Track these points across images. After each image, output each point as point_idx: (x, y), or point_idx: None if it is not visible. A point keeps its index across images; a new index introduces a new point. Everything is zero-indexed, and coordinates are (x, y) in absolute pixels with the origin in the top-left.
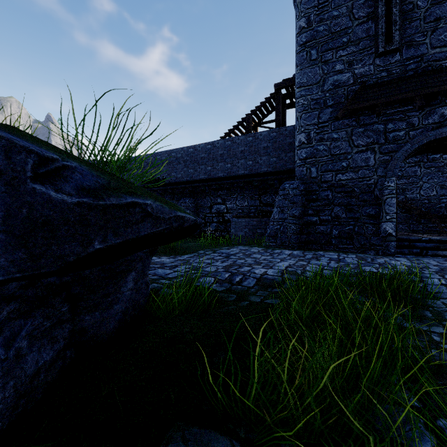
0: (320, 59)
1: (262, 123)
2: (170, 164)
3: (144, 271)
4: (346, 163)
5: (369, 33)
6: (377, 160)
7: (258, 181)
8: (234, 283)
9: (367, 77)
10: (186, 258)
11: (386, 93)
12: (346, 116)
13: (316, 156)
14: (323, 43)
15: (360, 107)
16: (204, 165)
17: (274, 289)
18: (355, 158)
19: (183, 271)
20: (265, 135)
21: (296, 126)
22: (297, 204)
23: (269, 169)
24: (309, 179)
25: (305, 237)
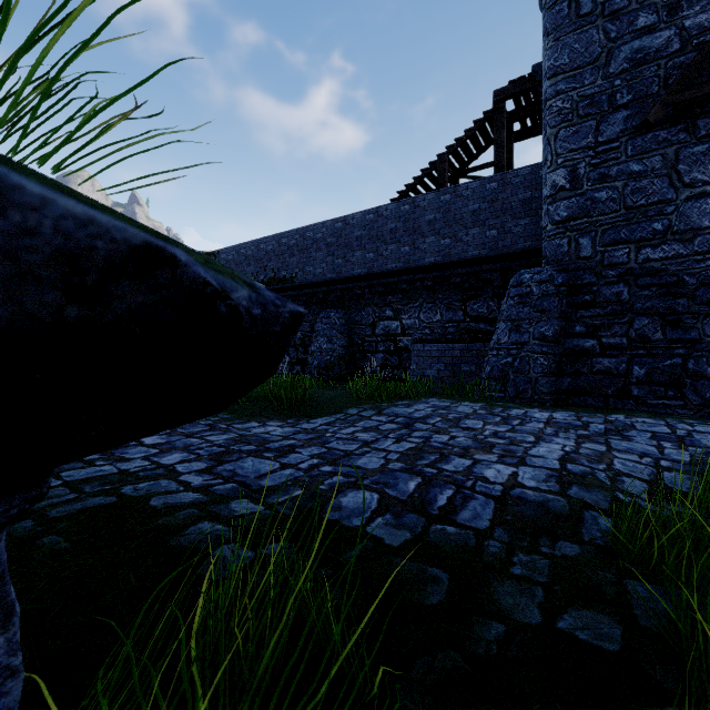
0: (601, 11)
1: (468, 170)
2: (303, 252)
3: None
4: (662, 222)
5: None
6: None
7: (462, 276)
8: (433, 515)
9: None
10: (320, 425)
11: None
12: (662, 122)
13: (591, 214)
14: None
15: (704, 95)
16: (362, 251)
17: (557, 544)
18: (686, 212)
19: (303, 465)
20: (474, 188)
21: (545, 156)
22: (549, 313)
23: (484, 251)
24: (574, 261)
25: (568, 380)
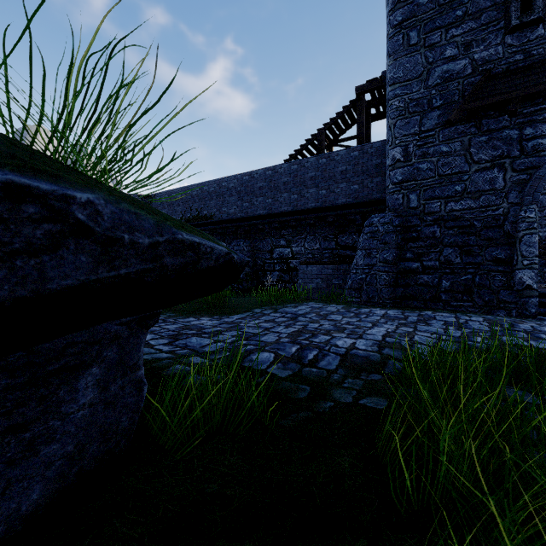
0: (423, 43)
1: (339, 141)
2: (219, 197)
3: (126, 361)
4: (460, 186)
5: (496, 1)
6: (508, 181)
7: (334, 217)
8: (305, 364)
9: (492, 63)
10: (236, 319)
11: (523, 83)
12: (460, 120)
13: (417, 178)
14: (426, 21)
15: (484, 106)
16: (264, 197)
17: (370, 375)
18: (475, 179)
19: (228, 341)
20: (343, 155)
21: (388, 137)
22: (390, 244)
23: (349, 200)
24: (406, 210)
25: (402, 290)
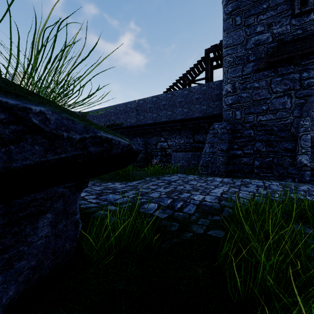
0: (244, 24)
1: (195, 80)
2: (126, 113)
3: (68, 210)
4: (265, 106)
5: None
6: (293, 104)
7: (192, 124)
8: (175, 210)
9: (284, 35)
10: (135, 184)
11: (302, 46)
12: (265, 68)
13: (240, 102)
14: (246, 11)
15: (279, 60)
16: (151, 113)
17: (214, 217)
18: (274, 103)
19: (130, 196)
20: (197, 88)
21: (223, 78)
22: (224, 140)
23: (201, 114)
24: (234, 120)
25: (231, 167)
